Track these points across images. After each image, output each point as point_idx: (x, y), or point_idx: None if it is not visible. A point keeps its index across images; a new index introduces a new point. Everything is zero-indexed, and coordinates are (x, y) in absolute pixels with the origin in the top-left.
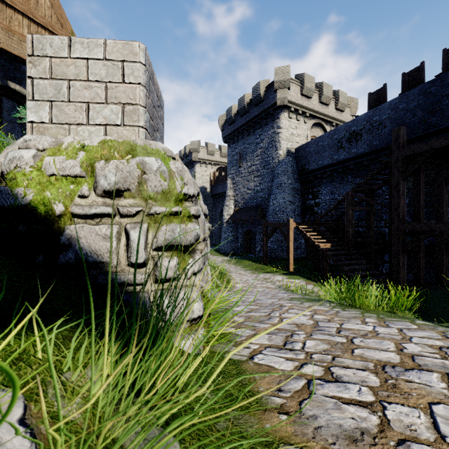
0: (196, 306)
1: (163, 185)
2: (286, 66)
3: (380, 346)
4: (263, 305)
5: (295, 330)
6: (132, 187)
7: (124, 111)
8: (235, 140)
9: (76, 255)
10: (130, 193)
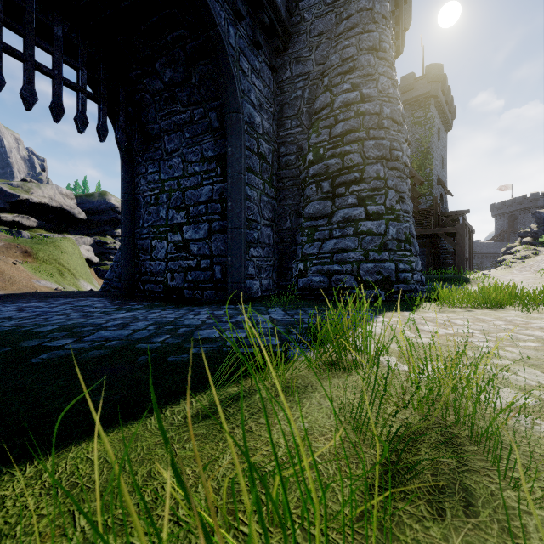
0: None
1: None
2: None
3: None
4: None
5: None
6: None
7: None
8: None
9: None
10: None
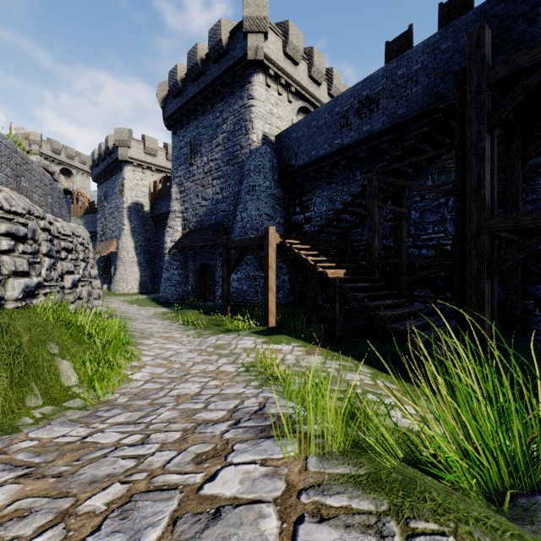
0: None
1: None
2: None
3: None
4: None
5: None
6: None
7: None
8: (184, 123)
9: None
10: None
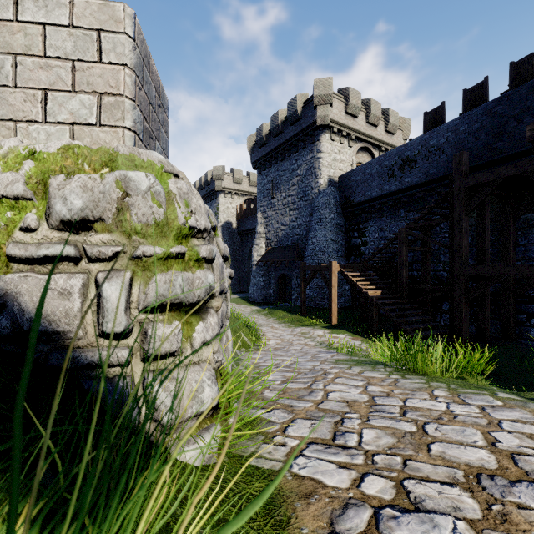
0: (207, 394)
1: (157, 213)
2: (328, 78)
3: (464, 437)
4: (302, 371)
5: (346, 412)
6: (108, 216)
7: (101, 104)
8: (267, 166)
9: (14, 322)
10: (105, 224)
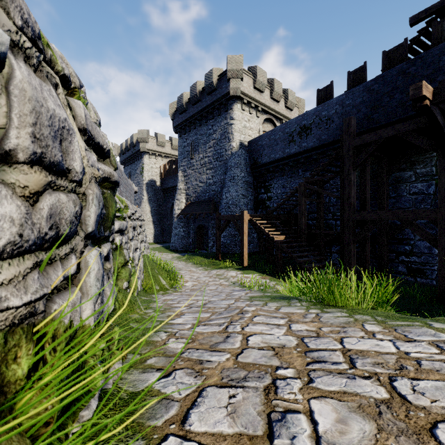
0: None
1: None
2: (239, 55)
3: None
4: (216, 311)
5: (276, 367)
6: None
7: None
8: (186, 130)
9: None
10: None
